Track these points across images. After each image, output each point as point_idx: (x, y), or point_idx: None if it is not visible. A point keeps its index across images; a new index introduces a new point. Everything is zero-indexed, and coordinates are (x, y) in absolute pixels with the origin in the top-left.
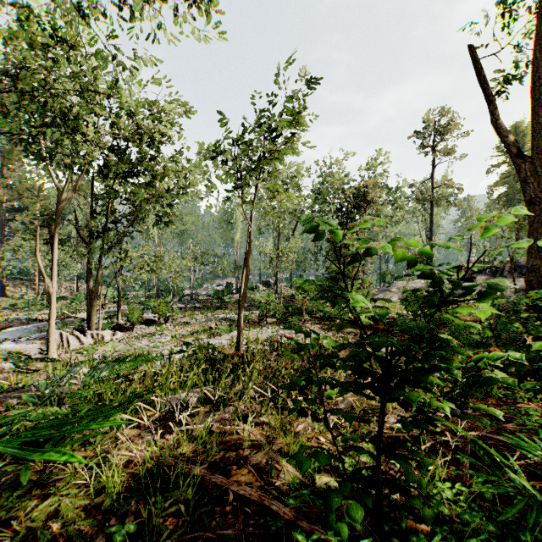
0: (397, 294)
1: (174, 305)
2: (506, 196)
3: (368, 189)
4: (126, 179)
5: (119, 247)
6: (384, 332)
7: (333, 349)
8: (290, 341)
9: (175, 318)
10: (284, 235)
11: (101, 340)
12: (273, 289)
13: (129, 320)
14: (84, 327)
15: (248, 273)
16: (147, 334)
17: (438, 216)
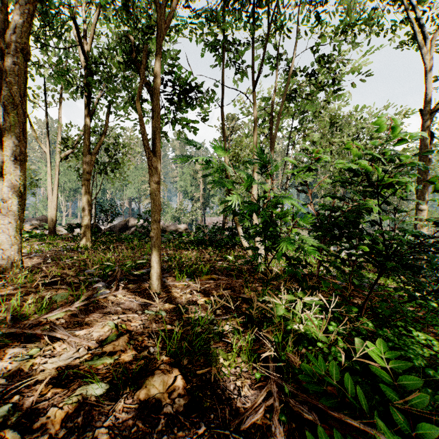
0: None
1: None
2: None
3: None
4: None
5: None
6: None
7: None
8: None
9: None
10: None
11: None
12: None
13: None
14: None
15: None
16: None
17: None
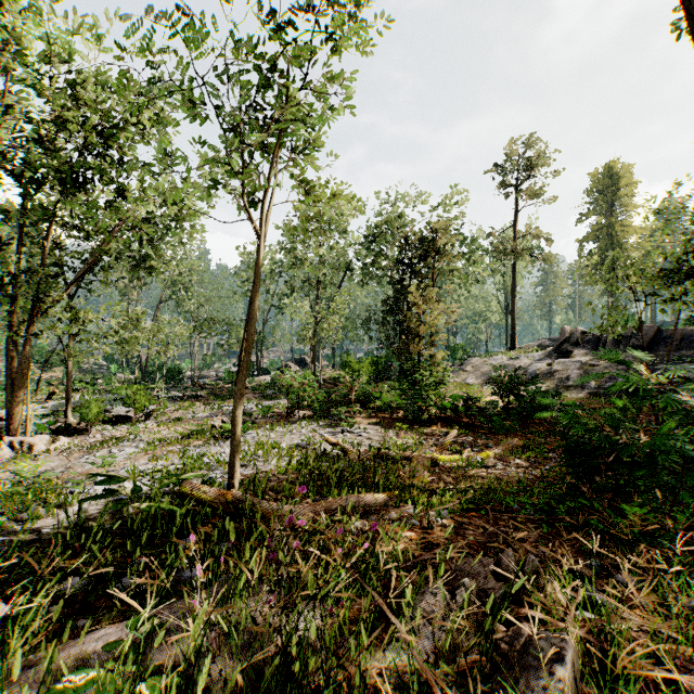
0: (474, 374)
1: (166, 393)
2: (598, 252)
3: (437, 234)
4: (70, 192)
5: (69, 305)
6: (468, 427)
7: (402, 459)
8: (335, 449)
9: (164, 412)
10: (325, 297)
11: (28, 451)
12: (309, 369)
13: (83, 418)
14: (3, 430)
15: (252, 327)
16: (109, 440)
17: (519, 276)
